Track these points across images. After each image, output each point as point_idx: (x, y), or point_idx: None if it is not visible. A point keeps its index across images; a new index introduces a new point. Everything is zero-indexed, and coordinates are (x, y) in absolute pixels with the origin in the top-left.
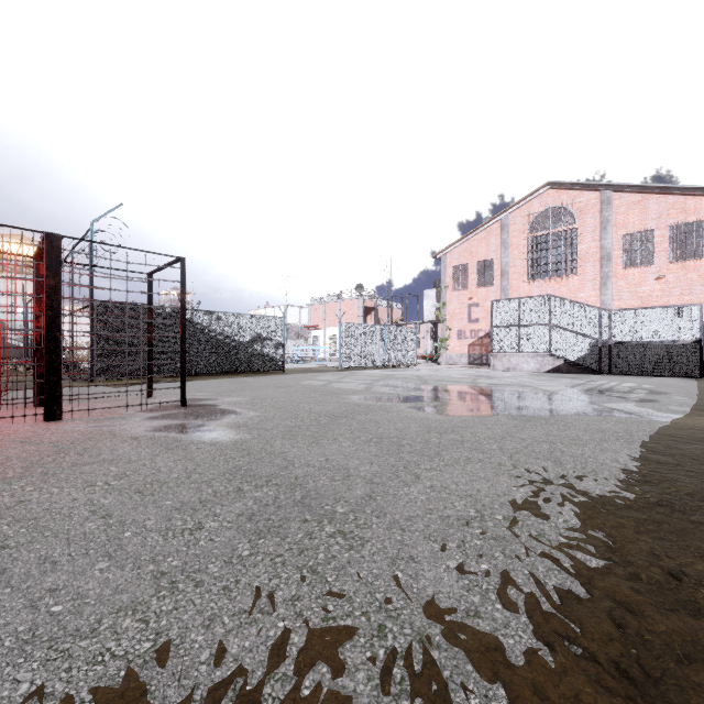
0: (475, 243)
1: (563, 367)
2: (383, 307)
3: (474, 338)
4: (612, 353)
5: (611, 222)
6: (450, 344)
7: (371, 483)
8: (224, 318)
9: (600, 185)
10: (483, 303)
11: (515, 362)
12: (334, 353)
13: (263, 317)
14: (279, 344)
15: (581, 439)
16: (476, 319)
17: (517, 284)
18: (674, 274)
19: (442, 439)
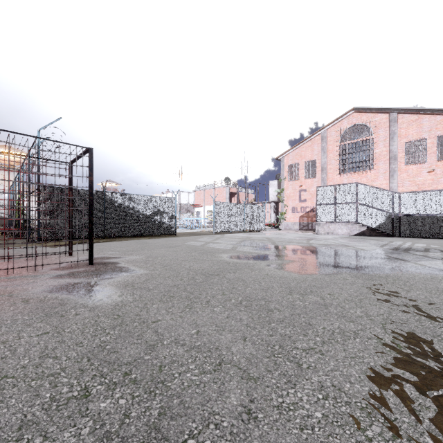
0: (304, 149)
1: (366, 232)
2: (242, 192)
3: (303, 212)
4: (401, 222)
5: (396, 134)
6: (287, 216)
7: (247, 378)
8: (134, 198)
9: (389, 109)
10: (309, 189)
11: (332, 228)
12: (211, 222)
13: (161, 197)
14: (173, 216)
15: (433, 302)
16: (304, 200)
17: (332, 176)
18: (441, 168)
19: (306, 302)
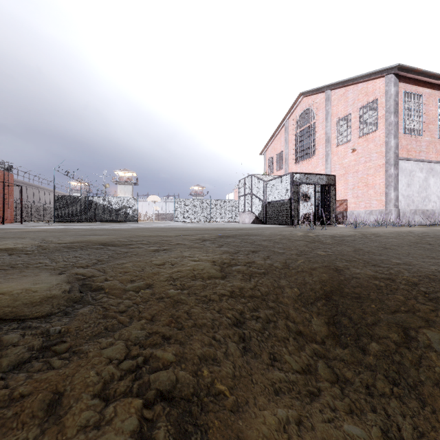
0: (276, 142)
1: (255, 220)
2: None
3: None
4: (267, 210)
5: (329, 113)
6: None
7: None
8: (107, 199)
9: (323, 87)
10: None
11: (244, 217)
12: None
13: (126, 198)
14: (136, 210)
15: None
16: None
17: (291, 166)
18: (361, 146)
19: None
